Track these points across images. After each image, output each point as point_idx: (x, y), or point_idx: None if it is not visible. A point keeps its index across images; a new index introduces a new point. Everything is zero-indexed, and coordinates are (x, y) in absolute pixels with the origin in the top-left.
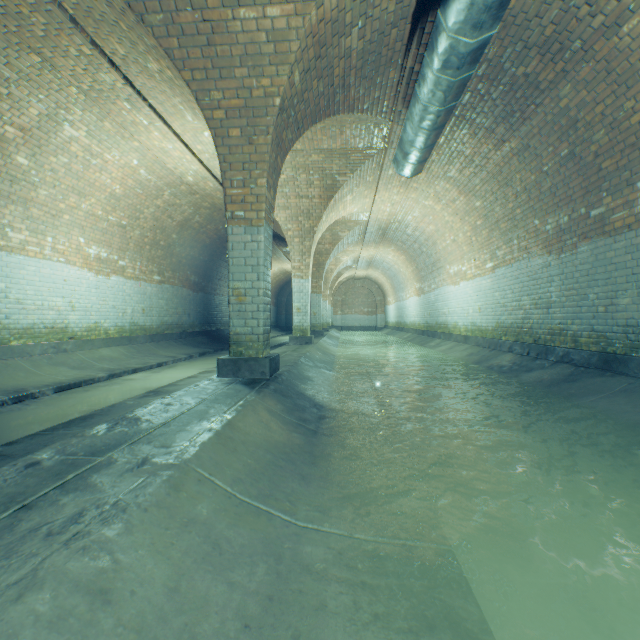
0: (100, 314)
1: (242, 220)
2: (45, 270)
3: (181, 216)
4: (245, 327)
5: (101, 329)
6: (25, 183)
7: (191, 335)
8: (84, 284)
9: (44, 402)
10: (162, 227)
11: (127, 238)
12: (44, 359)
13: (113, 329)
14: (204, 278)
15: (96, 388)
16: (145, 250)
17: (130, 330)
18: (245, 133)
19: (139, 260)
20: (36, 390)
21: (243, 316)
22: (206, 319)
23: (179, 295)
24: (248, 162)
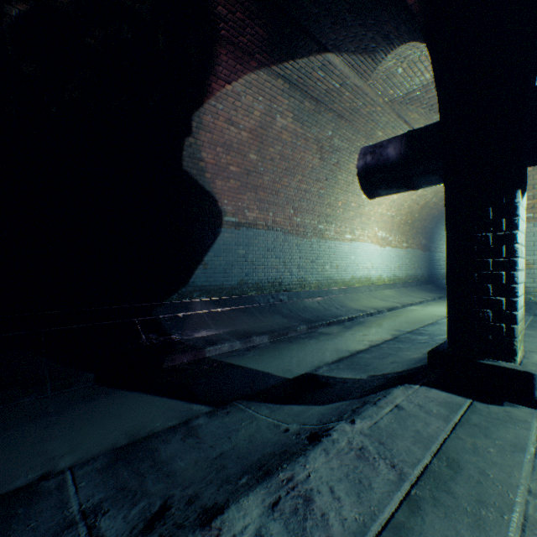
0: (381, 270)
1: (530, 219)
2: (364, 248)
3: (423, 201)
4: (532, 283)
5: (381, 279)
6: (361, 206)
7: (422, 283)
8: (375, 253)
9: (389, 315)
10: (410, 211)
11: (392, 223)
12: (367, 294)
13: (386, 279)
14: (429, 241)
15: (403, 312)
16: (399, 228)
17: (392, 279)
18: (535, 168)
19: (396, 235)
20: (382, 309)
21: (530, 277)
22: (429, 271)
23: (415, 255)
24: (536, 184)
